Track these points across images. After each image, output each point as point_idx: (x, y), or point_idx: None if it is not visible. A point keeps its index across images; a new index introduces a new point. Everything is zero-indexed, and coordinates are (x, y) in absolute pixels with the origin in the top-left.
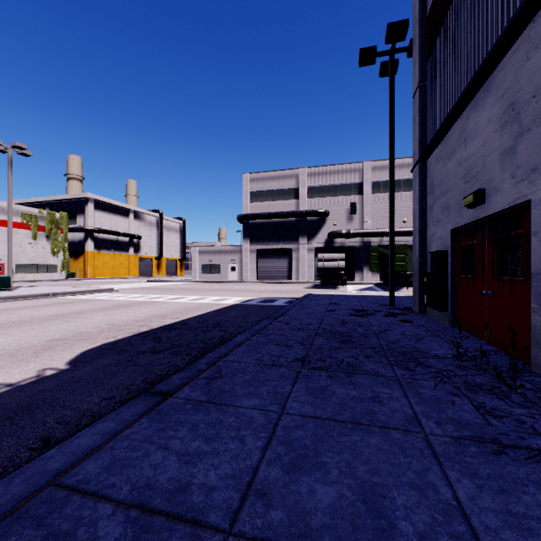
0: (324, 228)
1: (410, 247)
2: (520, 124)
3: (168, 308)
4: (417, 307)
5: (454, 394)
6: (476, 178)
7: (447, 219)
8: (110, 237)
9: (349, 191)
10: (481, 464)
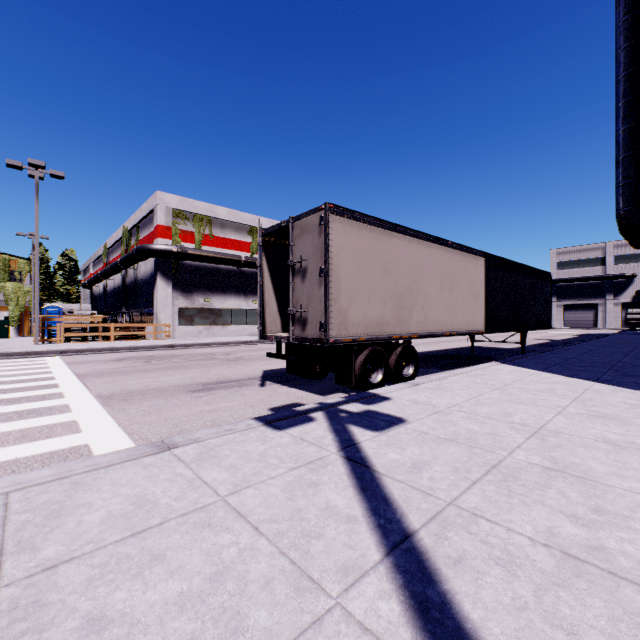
0: (630, 287)
1: None
2: None
3: (560, 333)
4: None
5: None
6: None
7: None
8: None
9: None
10: None
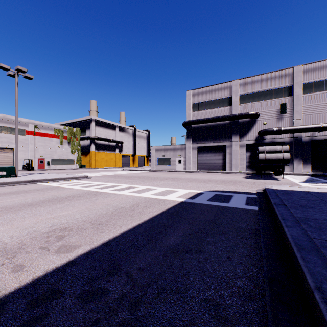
0: (254, 127)
1: None
2: None
3: (95, 209)
4: None
5: None
6: None
7: None
8: (104, 142)
9: (279, 94)
10: None
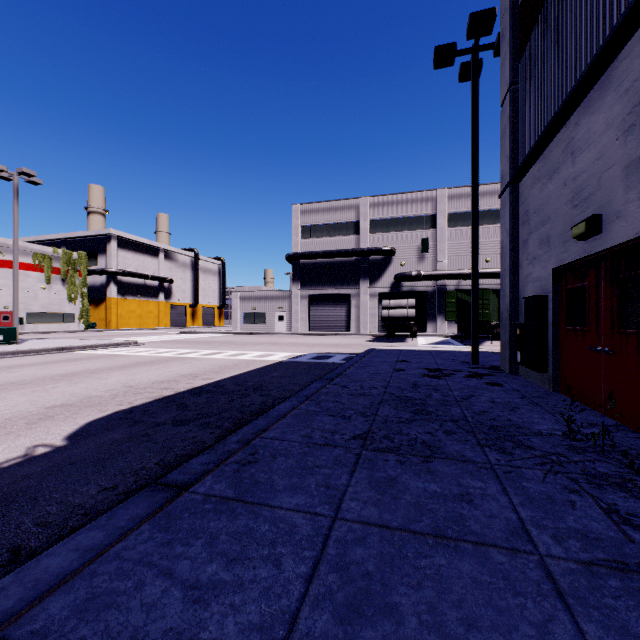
0: (389, 269)
1: (494, 291)
2: None
3: (200, 366)
4: (507, 366)
5: (572, 490)
6: (588, 202)
7: (547, 255)
8: (136, 280)
9: (420, 225)
10: (631, 611)
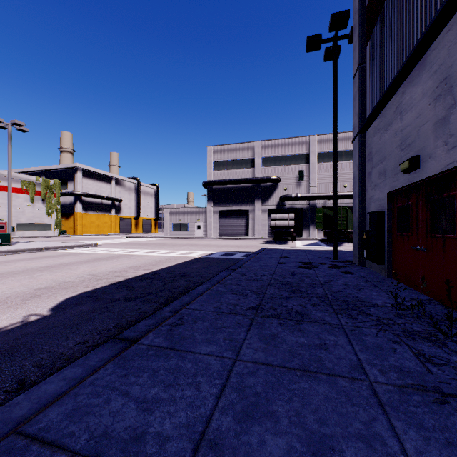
0: (276, 192)
1: (350, 208)
2: (452, 96)
3: (142, 261)
4: (357, 260)
5: (394, 341)
6: (411, 146)
7: (384, 183)
8: (95, 200)
9: (298, 161)
10: (425, 414)
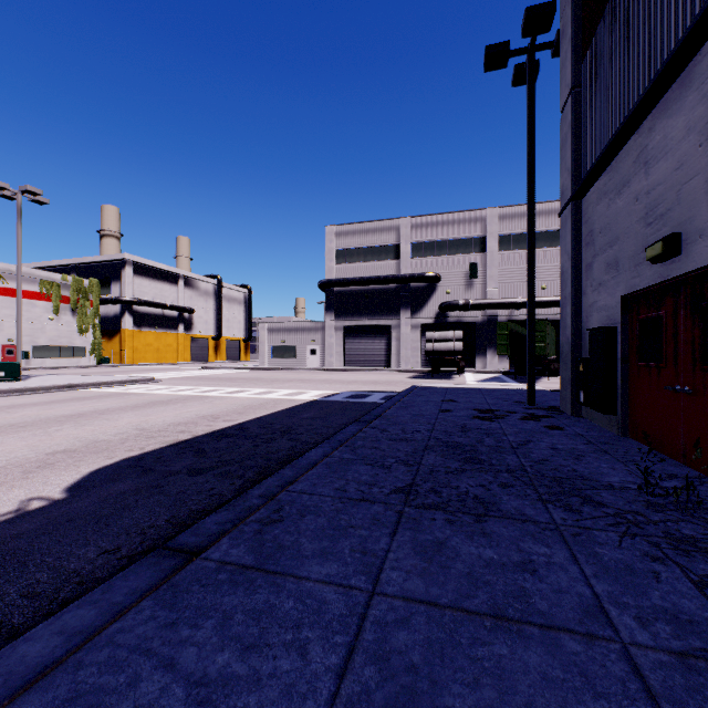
0: (434, 298)
1: (551, 322)
2: None
3: (222, 406)
4: (568, 406)
5: (654, 558)
6: (665, 219)
7: (616, 281)
8: (153, 310)
9: (468, 248)
10: None
